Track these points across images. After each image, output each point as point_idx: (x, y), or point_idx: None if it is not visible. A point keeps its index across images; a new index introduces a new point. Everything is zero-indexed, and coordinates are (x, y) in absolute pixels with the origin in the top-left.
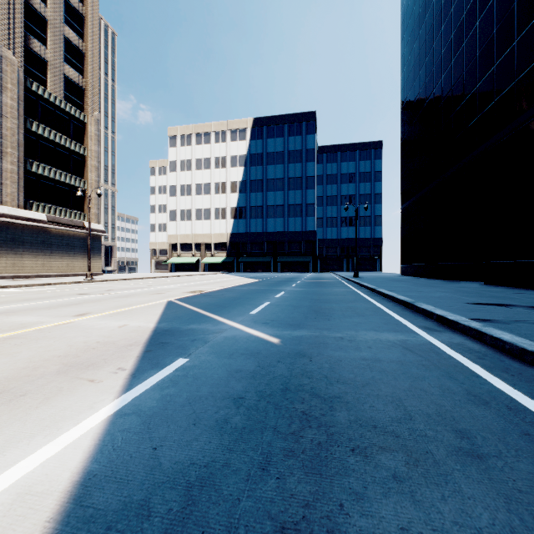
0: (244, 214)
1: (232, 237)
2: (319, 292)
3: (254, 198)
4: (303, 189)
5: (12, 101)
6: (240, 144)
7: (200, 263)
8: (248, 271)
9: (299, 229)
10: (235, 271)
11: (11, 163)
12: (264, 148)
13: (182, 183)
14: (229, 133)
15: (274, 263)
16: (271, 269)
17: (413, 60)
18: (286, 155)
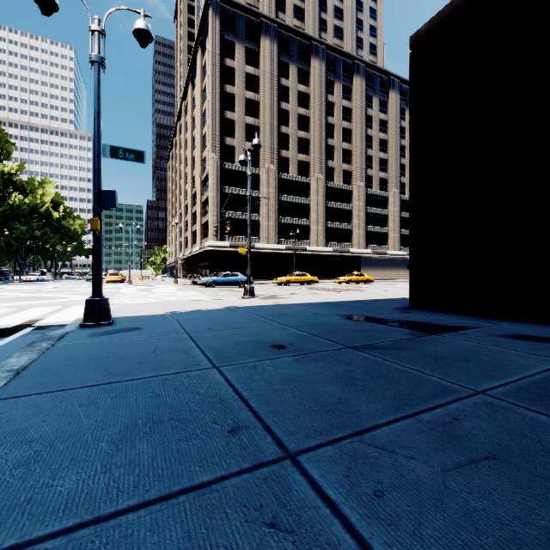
0: None
1: None
2: None
3: None
4: None
5: (396, 208)
6: None
7: None
8: None
9: None
10: None
11: (396, 233)
12: None
13: None
14: None
15: None
16: None
17: None
18: None
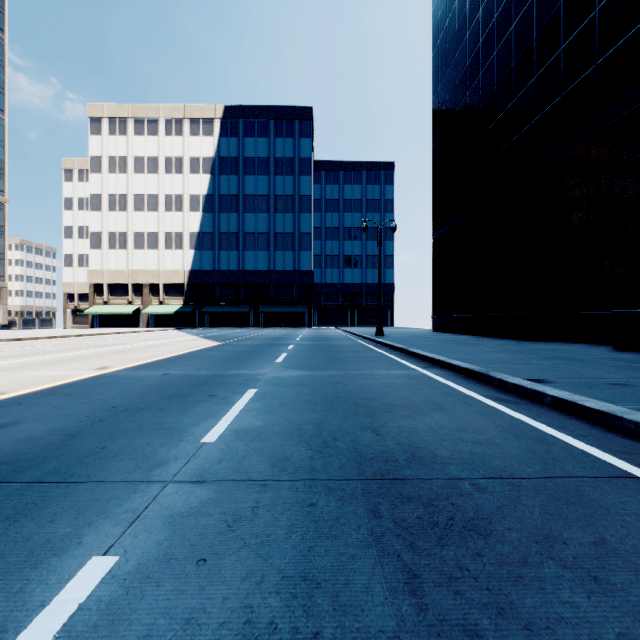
0: (210, 244)
1: (192, 276)
2: (353, 388)
3: (225, 220)
4: (295, 213)
5: None
6: (205, 141)
7: (142, 314)
8: (216, 326)
9: (290, 267)
10: (197, 326)
11: None
12: (240, 151)
13: (111, 191)
14: (188, 124)
15: (254, 314)
16: (251, 322)
17: (455, 22)
18: (272, 163)
